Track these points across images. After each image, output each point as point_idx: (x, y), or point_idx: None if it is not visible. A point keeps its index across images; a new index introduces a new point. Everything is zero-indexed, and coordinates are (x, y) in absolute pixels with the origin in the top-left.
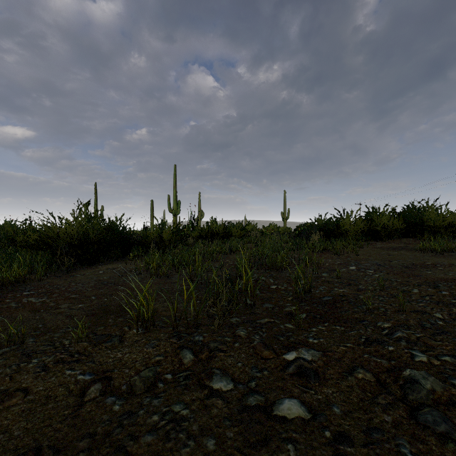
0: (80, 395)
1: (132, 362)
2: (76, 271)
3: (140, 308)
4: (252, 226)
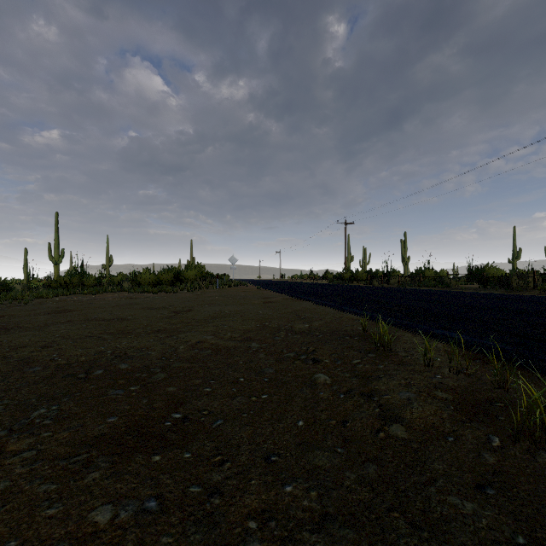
0: None
1: None
2: None
3: None
4: (121, 276)
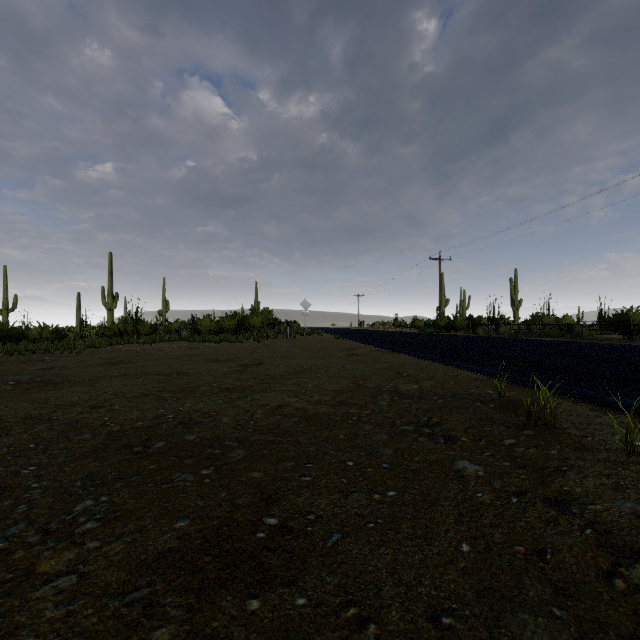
0: None
1: None
2: None
3: None
4: (178, 323)
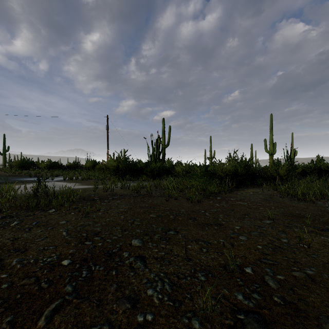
0: None
1: None
2: (234, 191)
3: None
4: None
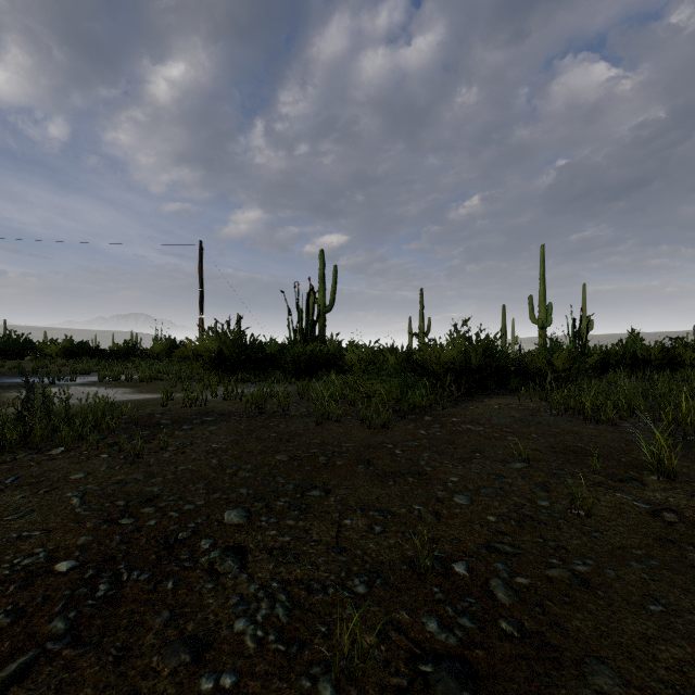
0: (652, 517)
1: (687, 506)
2: (463, 403)
3: (659, 453)
4: None
